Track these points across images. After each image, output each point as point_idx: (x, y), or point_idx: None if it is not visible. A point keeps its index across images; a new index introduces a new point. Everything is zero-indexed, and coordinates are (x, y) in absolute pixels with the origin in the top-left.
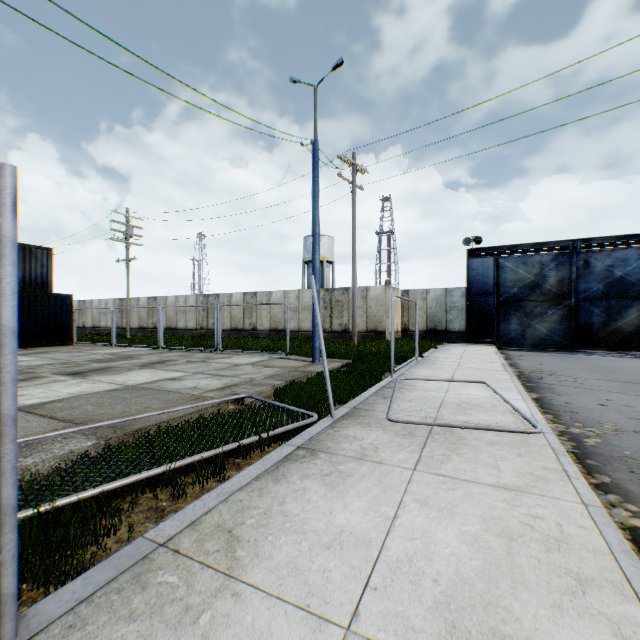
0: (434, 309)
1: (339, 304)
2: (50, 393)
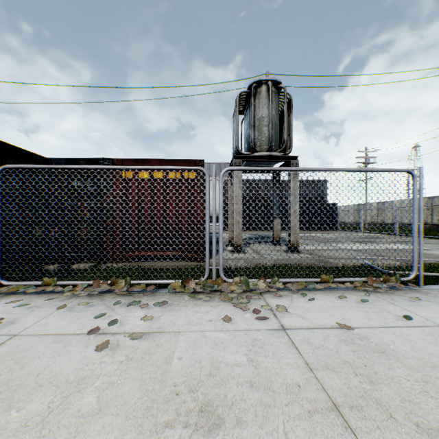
0: None
1: None
2: (355, 247)
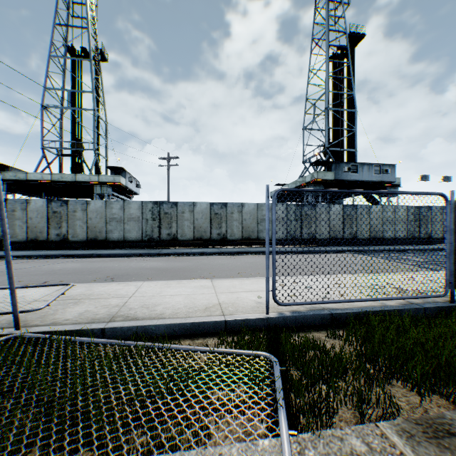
0: None
1: None
2: None
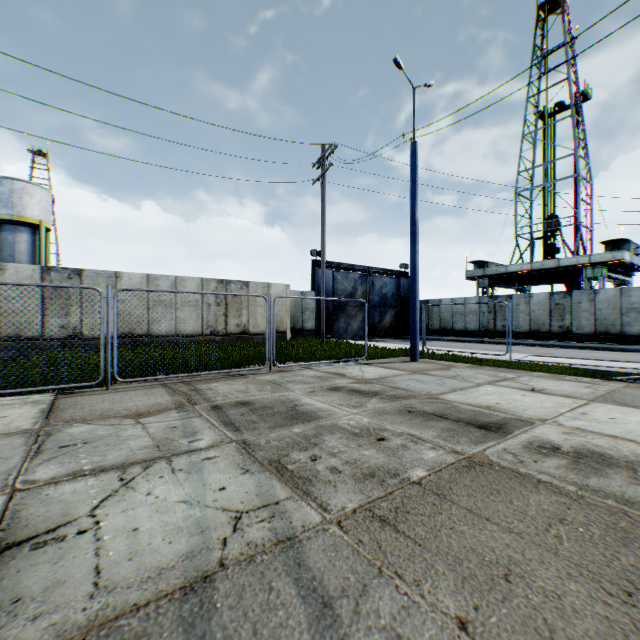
0: (294, 310)
1: (237, 300)
2: None
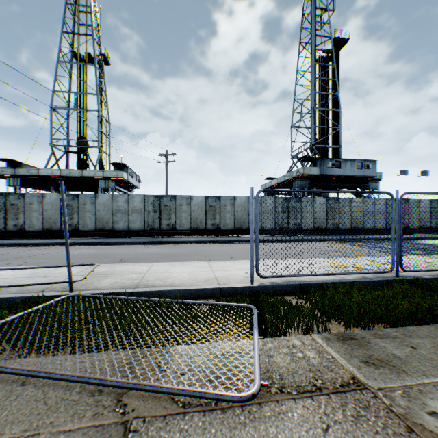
0: None
1: None
2: None
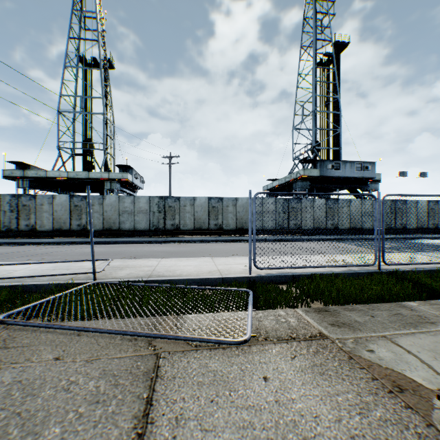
0: None
1: None
2: None
